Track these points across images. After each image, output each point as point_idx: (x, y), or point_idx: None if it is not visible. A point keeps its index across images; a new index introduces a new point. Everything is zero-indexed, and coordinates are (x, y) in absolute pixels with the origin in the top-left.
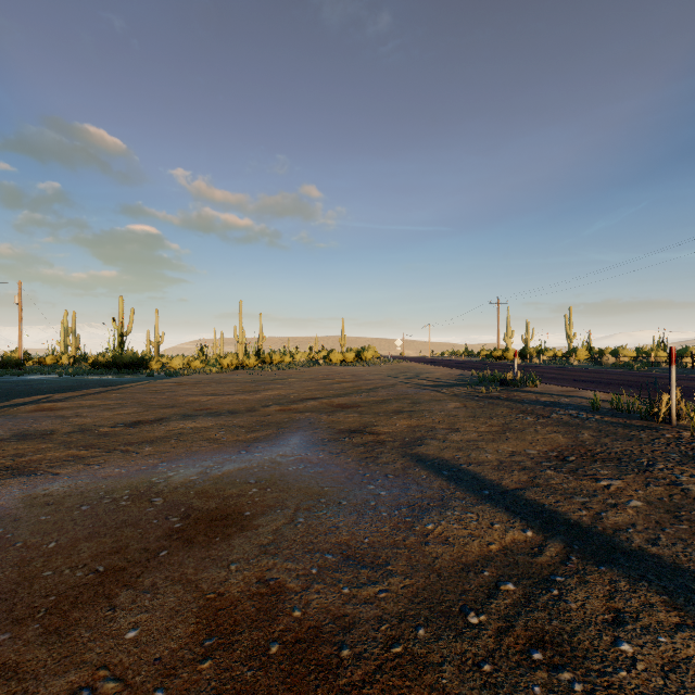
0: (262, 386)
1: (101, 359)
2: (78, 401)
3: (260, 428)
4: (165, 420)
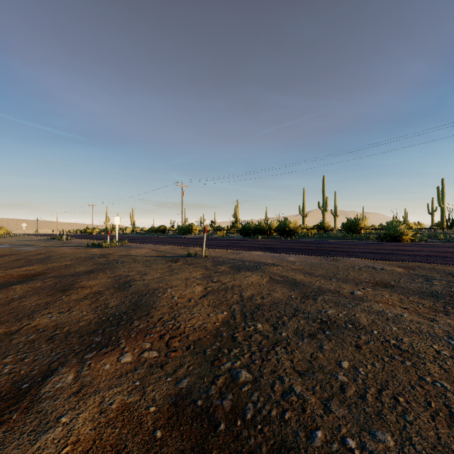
0: None
1: None
2: None
3: None
4: None
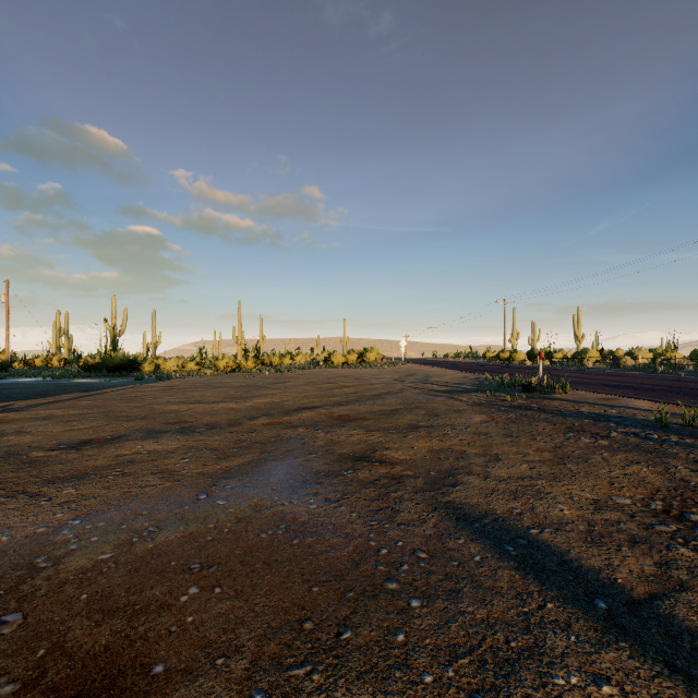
0: (254, 391)
1: (91, 361)
2: (38, 410)
3: (237, 452)
4: (122, 439)
